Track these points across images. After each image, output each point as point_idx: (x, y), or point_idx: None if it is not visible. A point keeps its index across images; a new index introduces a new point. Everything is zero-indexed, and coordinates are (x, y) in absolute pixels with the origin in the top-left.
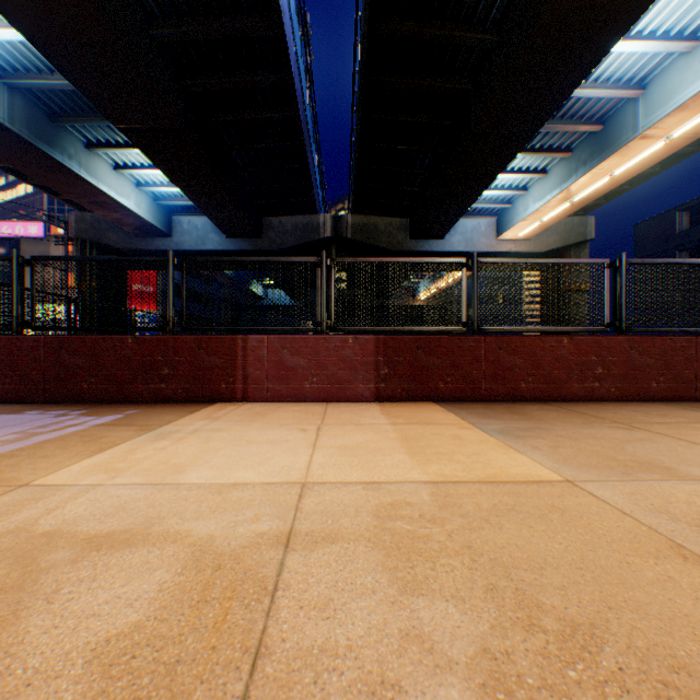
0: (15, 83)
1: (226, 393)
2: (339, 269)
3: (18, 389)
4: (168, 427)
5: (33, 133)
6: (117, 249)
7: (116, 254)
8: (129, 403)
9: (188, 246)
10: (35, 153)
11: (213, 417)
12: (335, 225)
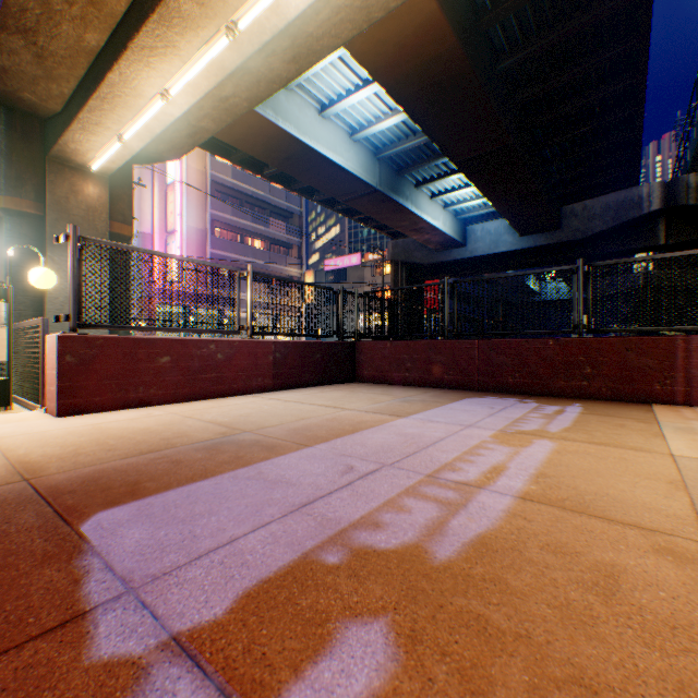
0: (383, 156)
1: (659, 394)
2: (667, 247)
3: (456, 379)
4: (665, 422)
5: (388, 189)
6: (418, 265)
7: (417, 269)
8: (548, 396)
9: (480, 252)
10: (387, 203)
11: (692, 418)
12: (664, 193)
